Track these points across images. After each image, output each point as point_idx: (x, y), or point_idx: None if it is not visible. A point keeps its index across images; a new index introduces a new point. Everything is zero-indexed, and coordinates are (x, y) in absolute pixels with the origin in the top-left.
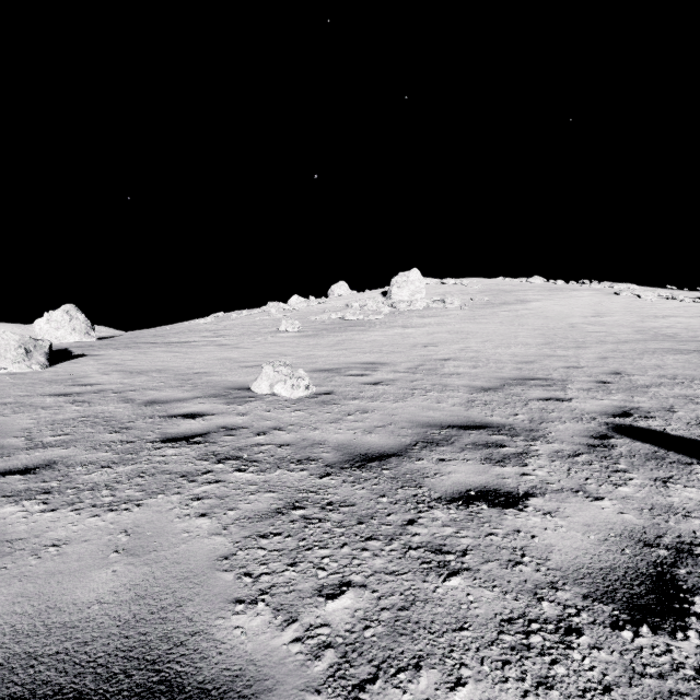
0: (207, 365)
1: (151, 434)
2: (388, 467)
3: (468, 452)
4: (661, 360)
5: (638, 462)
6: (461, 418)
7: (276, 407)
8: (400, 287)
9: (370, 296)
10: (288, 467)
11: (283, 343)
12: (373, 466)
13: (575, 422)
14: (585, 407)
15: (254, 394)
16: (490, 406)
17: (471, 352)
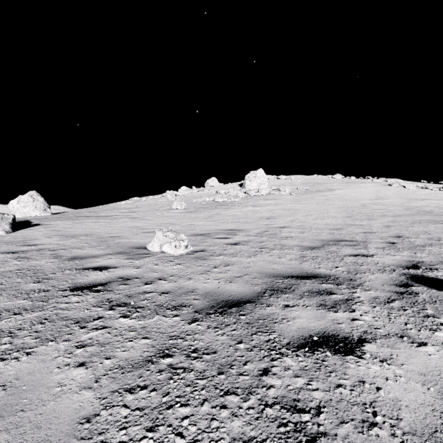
0: (120, 231)
1: (64, 284)
2: (245, 313)
3: (306, 298)
4: (426, 227)
5: (440, 307)
6: (297, 270)
7: (163, 261)
8: (251, 180)
9: (231, 187)
10: (164, 313)
11: (174, 217)
12: (232, 312)
13: (381, 273)
14: (384, 261)
15: (149, 251)
16: (317, 260)
17: (299, 222)
